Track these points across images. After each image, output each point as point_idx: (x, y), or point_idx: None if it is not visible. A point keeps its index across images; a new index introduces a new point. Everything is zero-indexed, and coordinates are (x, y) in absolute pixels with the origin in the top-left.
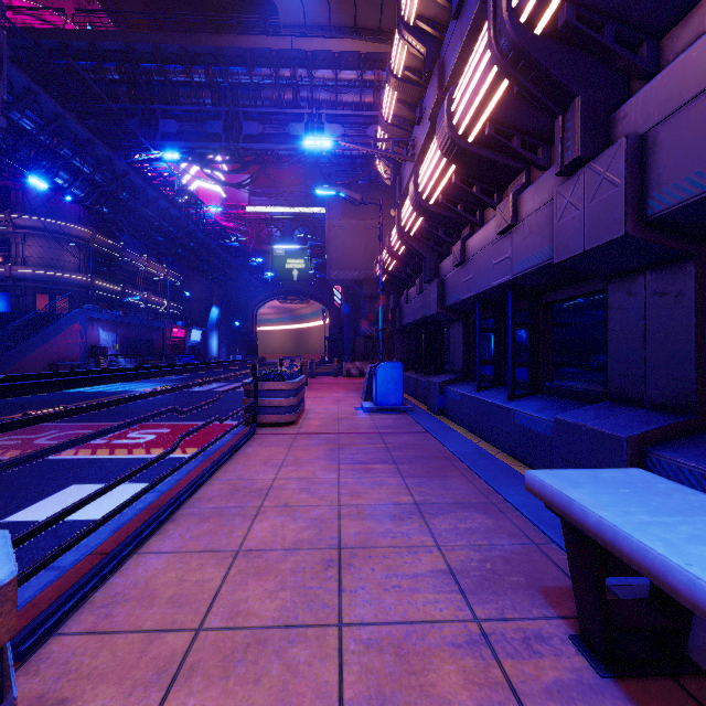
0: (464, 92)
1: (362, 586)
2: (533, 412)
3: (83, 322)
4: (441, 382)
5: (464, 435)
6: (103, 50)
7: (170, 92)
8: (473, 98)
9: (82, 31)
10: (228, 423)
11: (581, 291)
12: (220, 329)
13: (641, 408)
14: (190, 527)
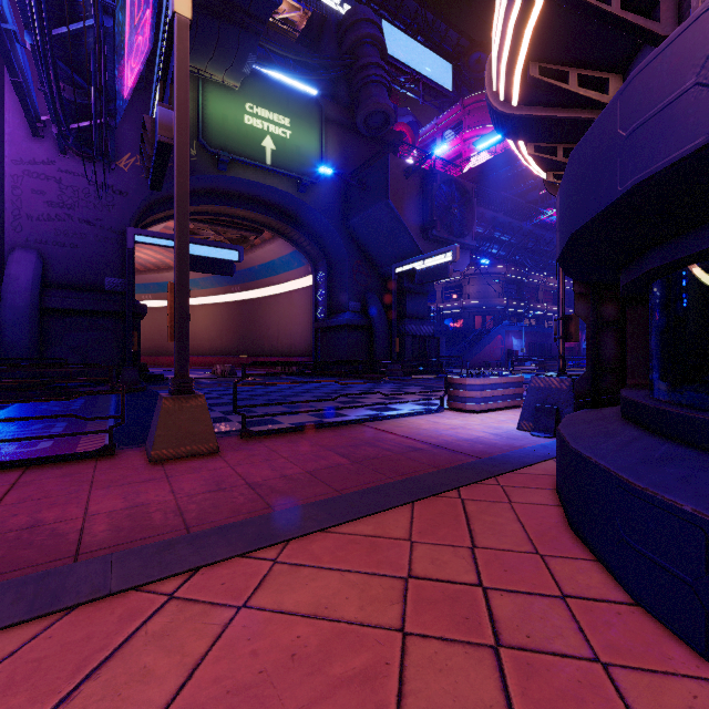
0: None
1: None
2: None
3: (502, 334)
4: None
5: None
6: (516, 156)
7: None
8: None
9: (504, 152)
10: None
11: None
12: None
13: None
14: None
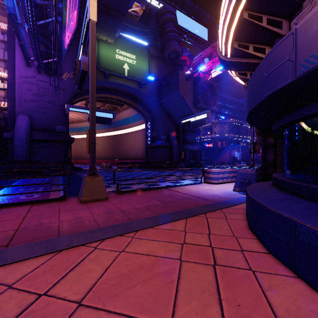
0: None
1: None
2: None
3: (230, 149)
4: None
5: None
6: None
7: None
8: None
9: None
10: None
11: None
12: None
13: None
14: None
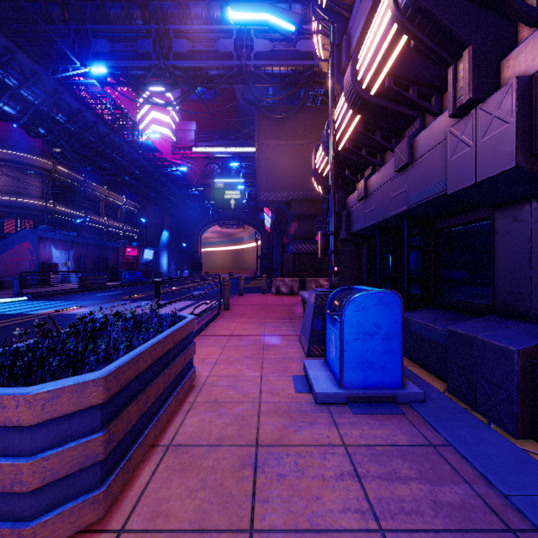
0: None
1: None
2: None
3: (33, 241)
4: (527, 349)
5: None
6: None
7: (101, 11)
8: None
9: None
10: None
11: None
12: (169, 249)
13: None
14: None
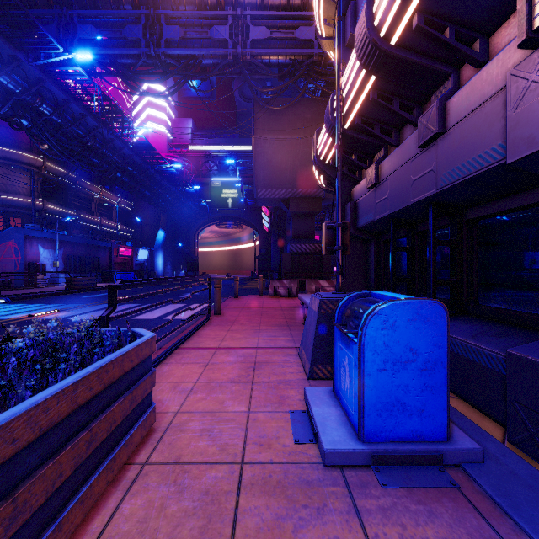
0: None
1: None
2: None
3: (18, 240)
4: None
5: None
6: None
7: None
8: None
9: None
10: None
11: None
12: (165, 249)
13: None
14: None
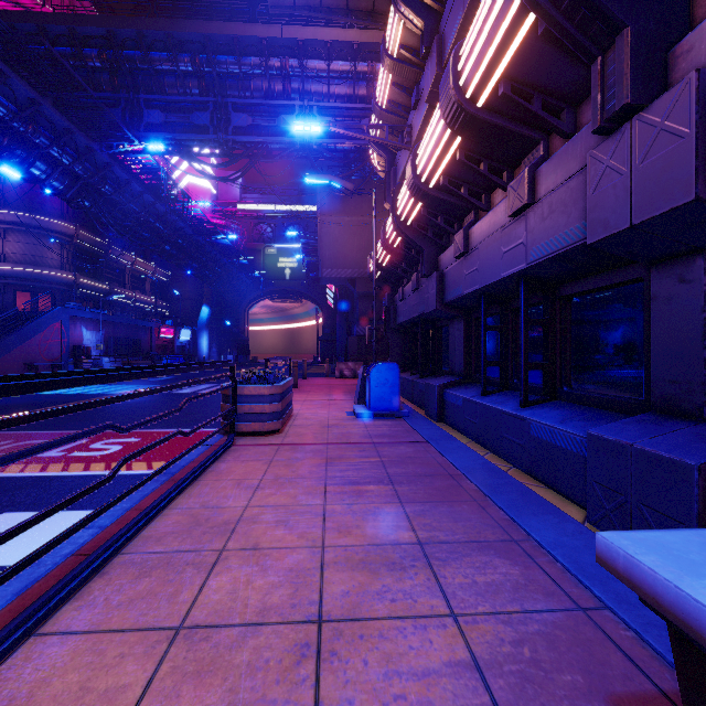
0: (475, 42)
1: (349, 697)
2: (554, 422)
3: (64, 321)
4: (441, 385)
5: (469, 445)
6: (83, 35)
7: (155, 81)
8: (486, 48)
9: (60, 15)
10: (207, 430)
11: (611, 281)
12: (210, 328)
13: (701, 423)
14: (122, 586)
